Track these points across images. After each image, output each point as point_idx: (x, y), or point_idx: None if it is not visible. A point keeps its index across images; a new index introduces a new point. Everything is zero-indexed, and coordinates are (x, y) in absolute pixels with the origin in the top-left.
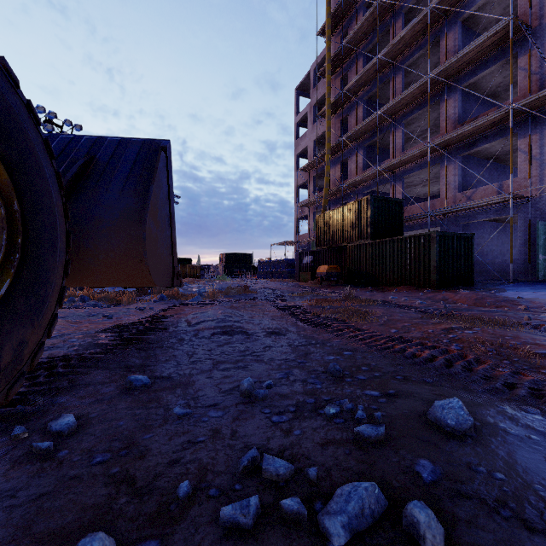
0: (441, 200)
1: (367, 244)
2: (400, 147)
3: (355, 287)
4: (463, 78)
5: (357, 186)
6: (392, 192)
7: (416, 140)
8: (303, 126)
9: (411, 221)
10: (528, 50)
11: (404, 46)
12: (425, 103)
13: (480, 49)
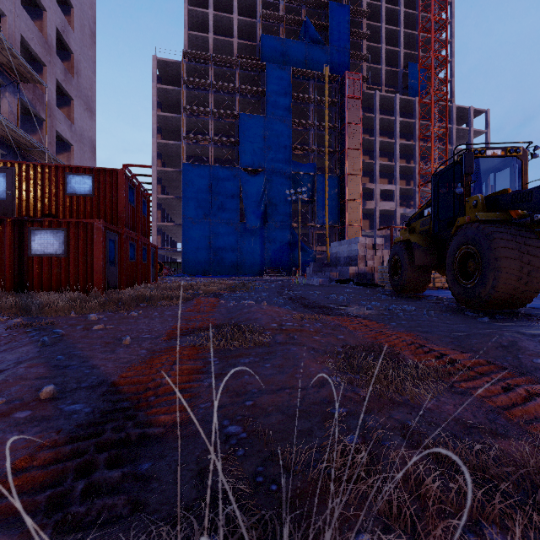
0: None
1: None
2: None
3: None
4: None
5: None
6: None
7: None
8: None
9: None
10: None
11: None
12: None
13: None
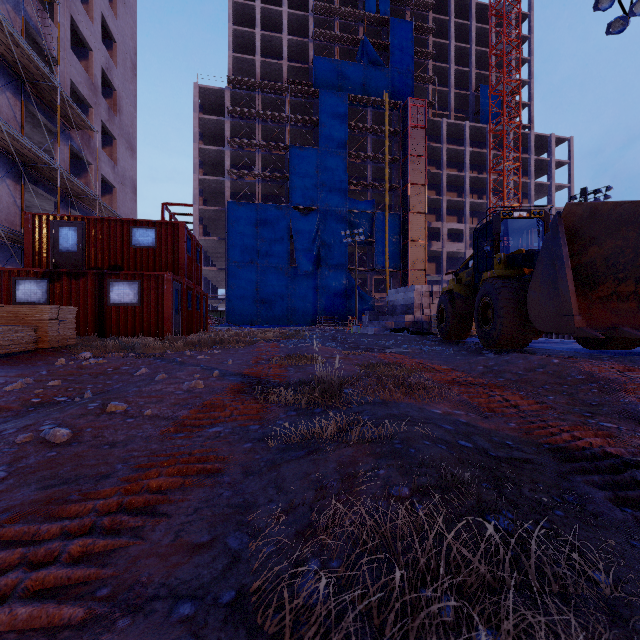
0: None
1: None
2: None
3: None
4: None
5: None
6: None
7: None
8: None
9: None
10: None
11: None
12: None
13: None
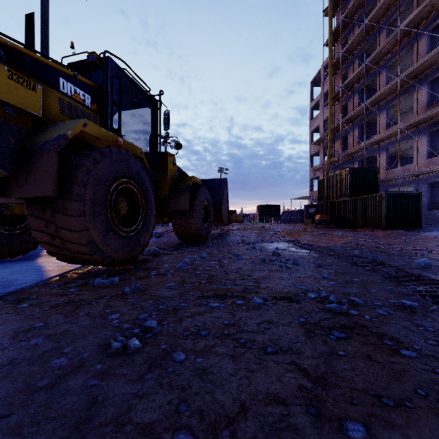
0: (414, 165)
1: (347, 200)
2: (385, 125)
3: (337, 229)
4: (430, 73)
5: (353, 155)
6: (379, 159)
7: (408, 113)
8: (316, 109)
9: (392, 181)
10: None
11: (386, 52)
12: (402, 93)
13: (437, 56)
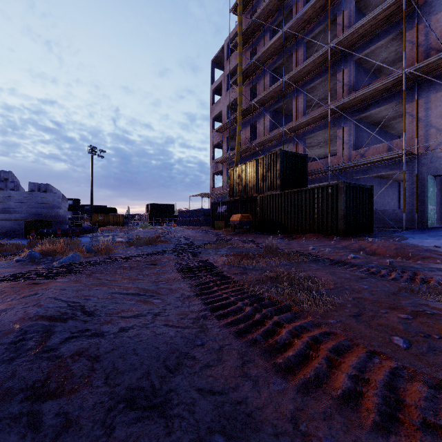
0: (338, 157)
1: (276, 194)
2: (302, 111)
3: (266, 235)
4: (357, 50)
5: (264, 145)
6: (295, 150)
7: (313, 108)
8: (217, 94)
9: (312, 175)
10: (415, 25)
11: (306, 21)
12: (324, 72)
13: (374, 22)
